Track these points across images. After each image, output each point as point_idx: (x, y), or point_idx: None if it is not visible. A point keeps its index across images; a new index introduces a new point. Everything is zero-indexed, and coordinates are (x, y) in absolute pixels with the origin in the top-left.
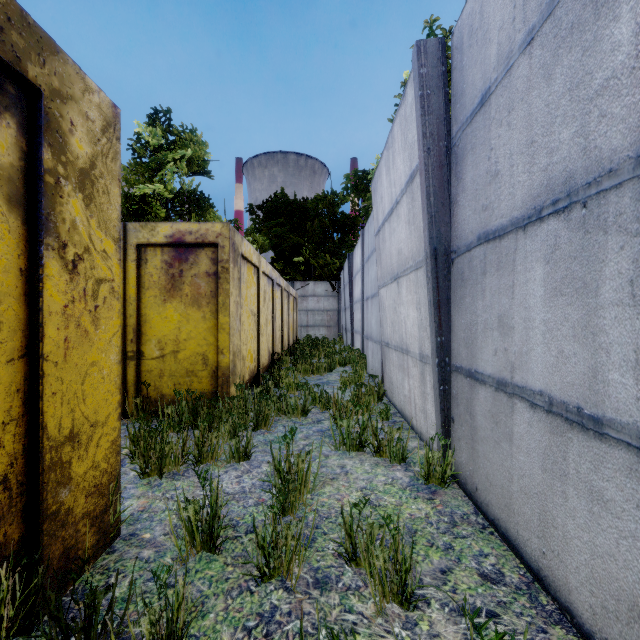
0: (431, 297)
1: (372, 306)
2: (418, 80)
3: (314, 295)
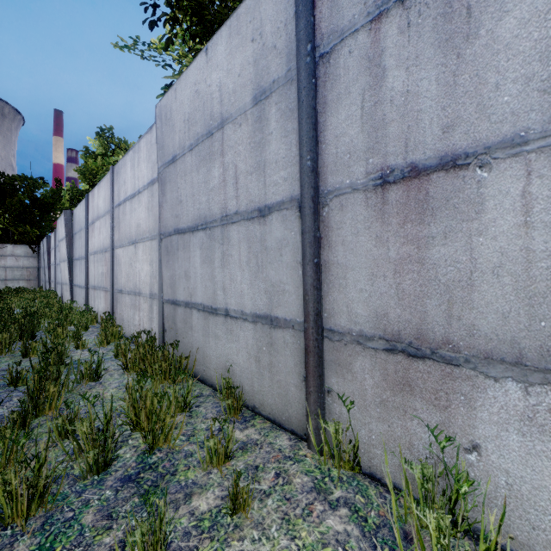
0: (68, 269)
1: (59, 268)
2: (64, 219)
3: (13, 255)
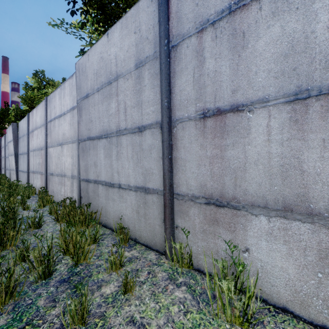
0: (15, 160)
1: (8, 160)
2: (12, 128)
3: None
